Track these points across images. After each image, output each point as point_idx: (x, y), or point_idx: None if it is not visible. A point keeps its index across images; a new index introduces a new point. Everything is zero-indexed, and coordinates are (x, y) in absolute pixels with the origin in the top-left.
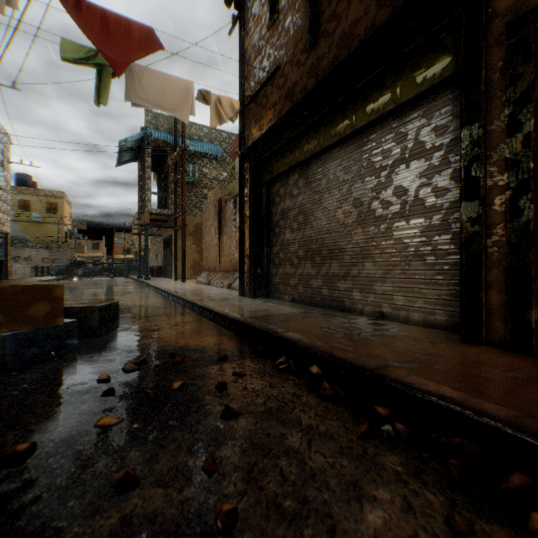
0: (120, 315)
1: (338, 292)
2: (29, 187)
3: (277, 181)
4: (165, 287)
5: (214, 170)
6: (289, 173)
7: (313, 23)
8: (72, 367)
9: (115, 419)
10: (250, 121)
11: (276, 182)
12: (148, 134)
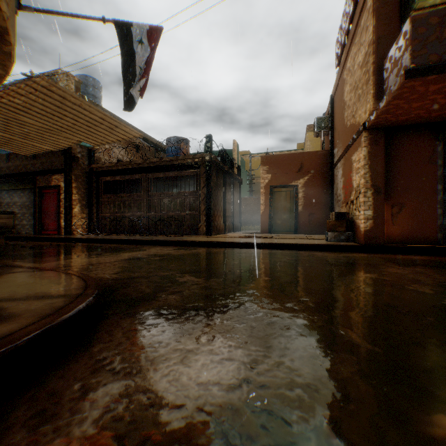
0: None
1: (19, 229)
2: None
3: None
4: None
5: None
6: (4, 191)
7: (9, 156)
8: None
9: None
10: None
11: None
12: None
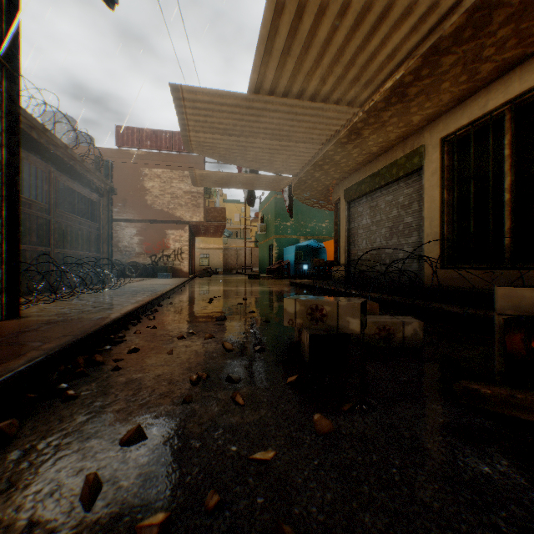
0: None
1: None
2: None
3: None
4: None
5: None
6: None
7: None
8: None
9: (258, 456)
10: None
11: None
12: None
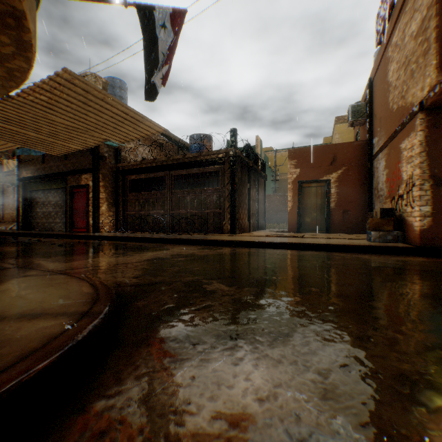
0: None
1: (52, 226)
2: None
3: (35, 192)
4: None
5: None
6: (40, 190)
7: (44, 157)
8: None
9: None
10: (24, 168)
11: (35, 192)
12: None
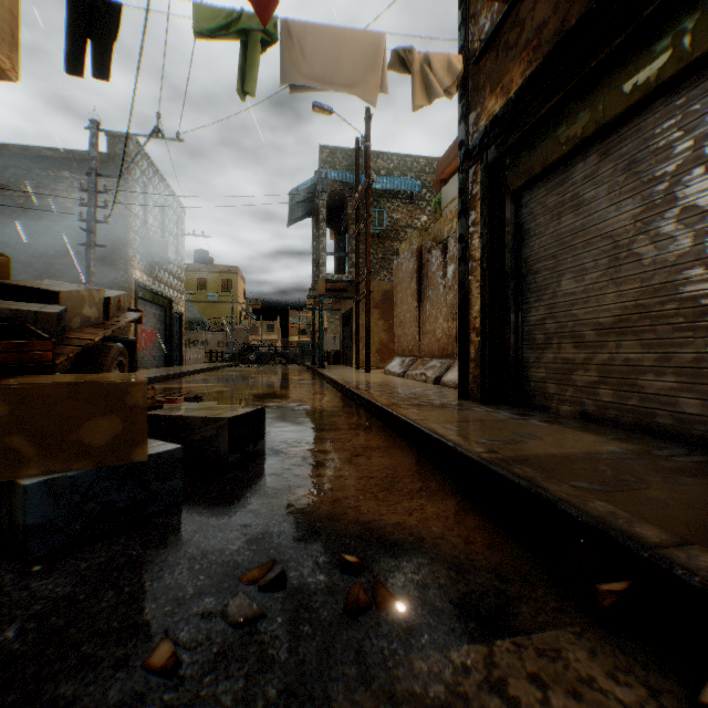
0: (275, 424)
1: None
2: (205, 264)
3: (540, 185)
4: (342, 380)
5: (408, 214)
6: (571, 160)
7: None
8: (138, 568)
9: None
10: (482, 89)
11: (536, 188)
12: (322, 177)
